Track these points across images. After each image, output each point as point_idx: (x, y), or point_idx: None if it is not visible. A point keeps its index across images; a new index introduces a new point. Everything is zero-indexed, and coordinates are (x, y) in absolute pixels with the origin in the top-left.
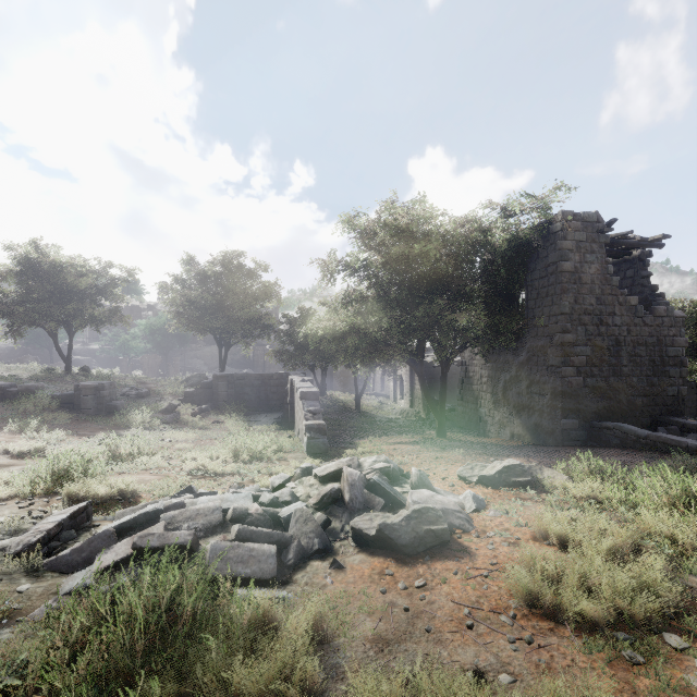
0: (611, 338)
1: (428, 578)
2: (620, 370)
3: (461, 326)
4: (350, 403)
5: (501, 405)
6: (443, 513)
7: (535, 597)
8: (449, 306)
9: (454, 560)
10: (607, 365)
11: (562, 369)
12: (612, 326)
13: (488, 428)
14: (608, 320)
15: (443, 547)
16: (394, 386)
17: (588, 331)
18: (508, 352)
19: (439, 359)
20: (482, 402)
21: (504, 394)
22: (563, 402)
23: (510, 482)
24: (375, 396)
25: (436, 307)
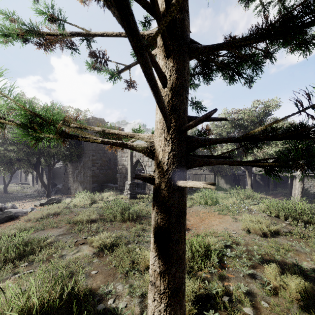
0: (108, 157)
1: (2, 226)
2: (110, 167)
3: (56, 152)
4: (0, 190)
5: (76, 182)
6: (16, 213)
7: (28, 219)
8: (48, 145)
9: (13, 221)
10: (107, 166)
11: (92, 168)
12: (108, 154)
13: (71, 191)
14: (107, 152)
15: (12, 220)
16: (33, 178)
17: (101, 155)
18: (78, 162)
19: (44, 166)
20: (70, 181)
21: (77, 178)
22: (92, 178)
23: (50, 203)
24: (20, 185)
25: (42, 145)
